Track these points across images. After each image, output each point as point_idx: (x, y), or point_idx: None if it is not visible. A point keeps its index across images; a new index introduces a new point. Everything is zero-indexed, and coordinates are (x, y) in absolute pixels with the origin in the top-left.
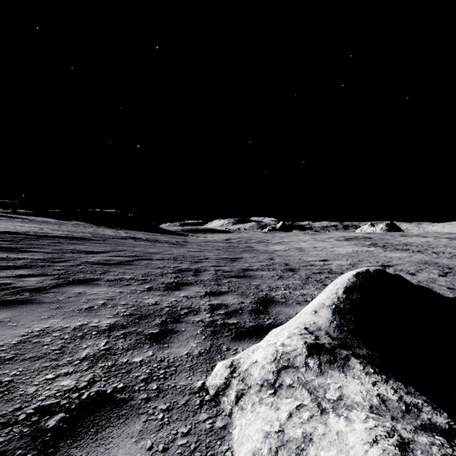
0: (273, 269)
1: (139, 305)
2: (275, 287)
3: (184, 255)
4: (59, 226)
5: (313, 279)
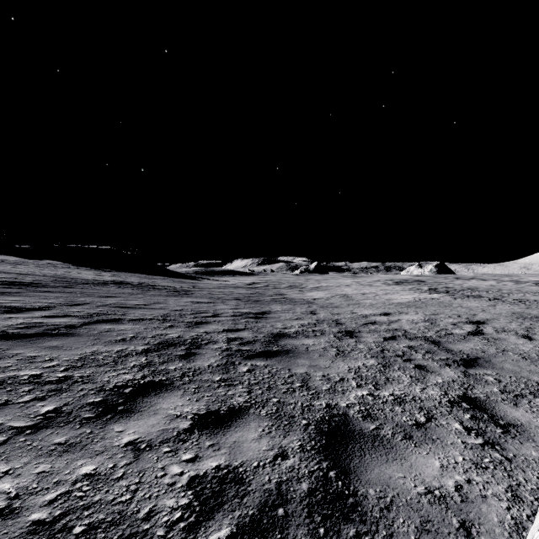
0: (322, 333)
1: None
2: (338, 379)
3: (182, 310)
4: (13, 267)
5: (392, 353)
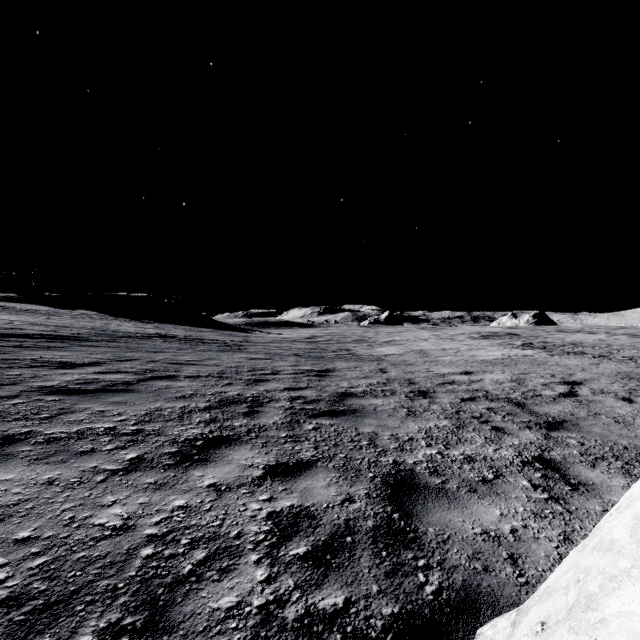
0: (392, 393)
1: (68, 539)
2: (407, 439)
3: (238, 367)
4: (47, 318)
5: (468, 415)
